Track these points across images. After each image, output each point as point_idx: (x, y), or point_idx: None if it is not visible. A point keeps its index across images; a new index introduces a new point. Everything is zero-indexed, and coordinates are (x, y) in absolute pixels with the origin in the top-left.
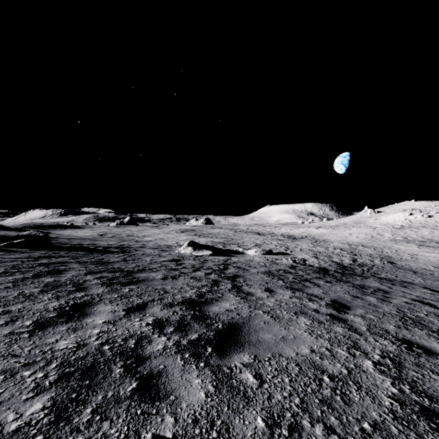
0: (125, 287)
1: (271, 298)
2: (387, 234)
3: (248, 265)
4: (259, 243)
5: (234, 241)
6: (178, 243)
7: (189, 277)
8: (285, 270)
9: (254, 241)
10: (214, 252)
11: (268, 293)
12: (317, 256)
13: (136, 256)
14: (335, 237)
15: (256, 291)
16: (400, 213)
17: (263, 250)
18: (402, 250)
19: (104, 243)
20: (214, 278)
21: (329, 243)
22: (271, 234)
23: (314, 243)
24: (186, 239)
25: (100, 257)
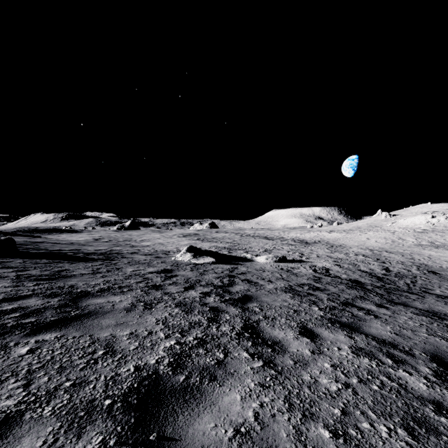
0: (31, 339)
1: (322, 359)
2: (409, 238)
3: (260, 278)
4: (269, 248)
5: (241, 246)
6: (178, 248)
7: (174, 303)
8: (310, 285)
9: (262, 246)
10: (217, 259)
11: (309, 342)
12: (339, 263)
13: (116, 266)
14: (351, 242)
15: (286, 335)
16: (420, 216)
17: (276, 256)
18: (435, 257)
19: (91, 249)
20: (213, 303)
21: (347, 249)
22: (281, 239)
23: (330, 248)
24: (187, 244)
25: (63, 268)
